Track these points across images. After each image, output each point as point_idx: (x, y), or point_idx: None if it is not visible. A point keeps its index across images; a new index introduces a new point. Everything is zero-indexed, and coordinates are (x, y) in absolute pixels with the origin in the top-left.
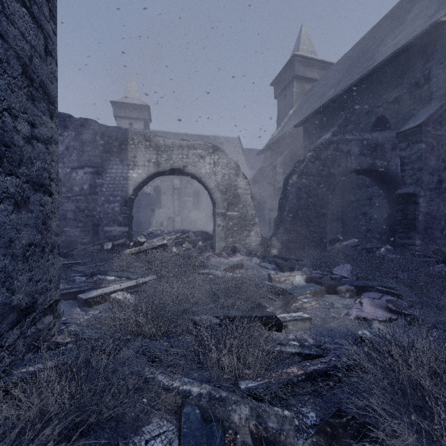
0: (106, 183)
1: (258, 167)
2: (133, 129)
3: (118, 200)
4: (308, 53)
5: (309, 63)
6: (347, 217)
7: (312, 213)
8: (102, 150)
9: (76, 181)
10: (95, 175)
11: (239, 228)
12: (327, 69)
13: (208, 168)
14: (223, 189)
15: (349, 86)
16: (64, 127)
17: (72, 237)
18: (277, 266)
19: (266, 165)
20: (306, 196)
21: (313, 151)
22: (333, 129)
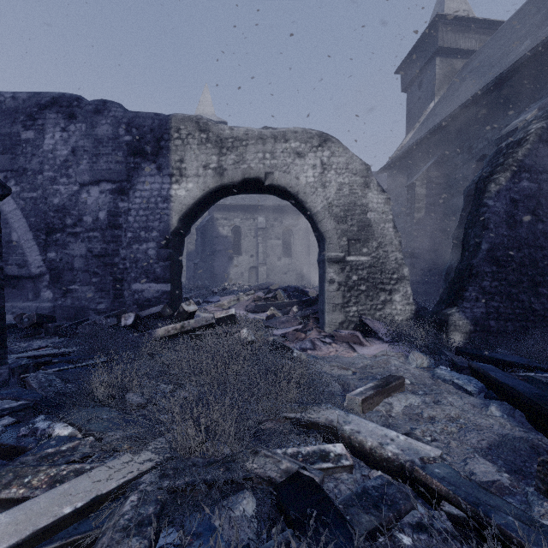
0: (134, 208)
1: None
2: (180, 115)
3: (154, 237)
4: (458, 13)
5: (462, 26)
6: None
7: (545, 256)
8: (127, 152)
9: (87, 206)
10: (117, 194)
11: (370, 286)
12: (492, 32)
13: (311, 176)
14: (339, 212)
15: None
16: (69, 116)
17: (82, 300)
18: (496, 389)
19: (392, 188)
20: (532, 219)
21: (546, 119)
22: (540, 102)
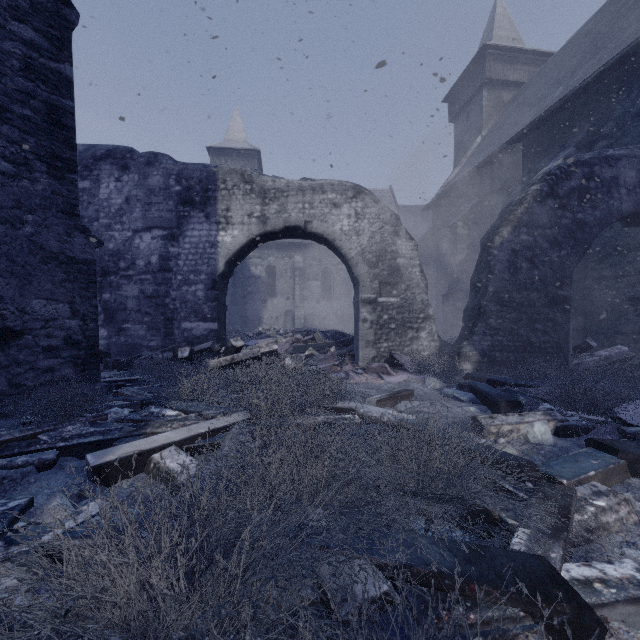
0: (184, 253)
1: (422, 233)
2: (225, 166)
3: (203, 279)
4: (507, 42)
5: (510, 56)
6: (594, 306)
7: (540, 297)
8: (178, 201)
9: (140, 251)
10: (168, 240)
11: (399, 325)
12: (541, 64)
13: (346, 224)
14: (371, 258)
15: (601, 68)
16: (123, 167)
17: (135, 338)
18: (480, 397)
19: (437, 227)
20: (529, 266)
21: (541, 182)
22: (566, 151)
